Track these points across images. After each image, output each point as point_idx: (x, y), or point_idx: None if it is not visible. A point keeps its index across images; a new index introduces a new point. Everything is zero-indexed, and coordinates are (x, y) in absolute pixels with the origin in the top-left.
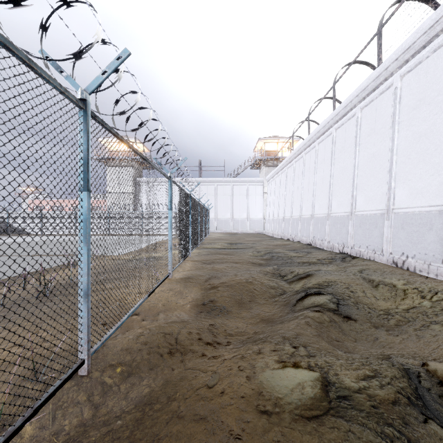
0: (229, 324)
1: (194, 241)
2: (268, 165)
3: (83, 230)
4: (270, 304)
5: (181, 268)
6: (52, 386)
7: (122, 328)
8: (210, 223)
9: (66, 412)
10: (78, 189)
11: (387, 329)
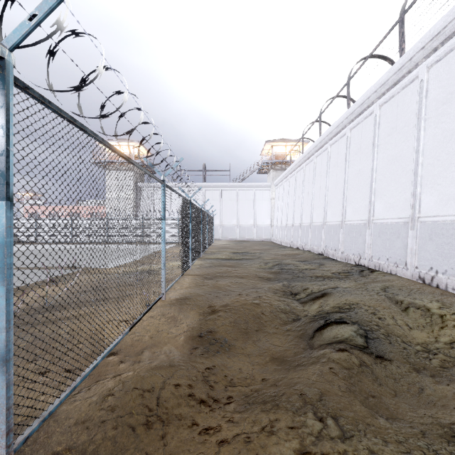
0: (231, 367)
1: (195, 252)
2: (276, 169)
3: None
4: (281, 335)
5: (179, 285)
6: None
7: (90, 376)
8: (214, 230)
9: None
10: None
11: (431, 373)
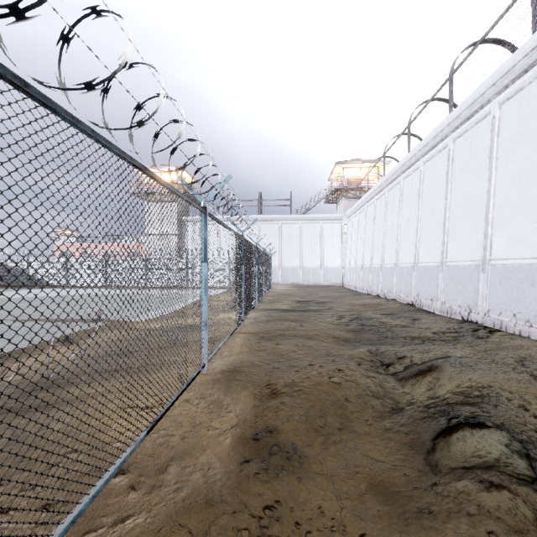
0: (305, 502)
1: (249, 302)
2: (349, 197)
3: None
4: (378, 437)
5: (227, 349)
6: None
7: (78, 519)
8: (272, 273)
9: None
10: None
11: None
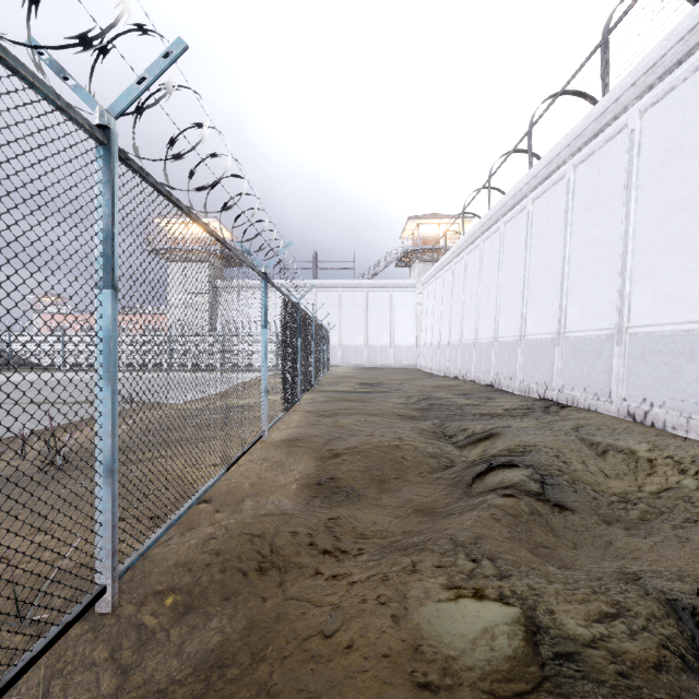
0: (361, 518)
1: (305, 381)
2: (424, 260)
3: (104, 358)
4: (429, 484)
5: (284, 424)
6: (42, 638)
7: (180, 525)
8: (331, 352)
9: (69, 683)
10: (95, 285)
11: (626, 525)
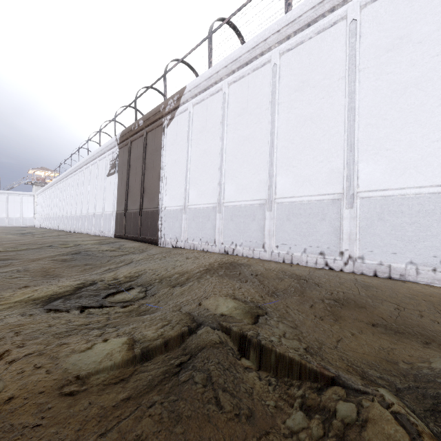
0: None
1: None
2: (38, 185)
3: None
4: None
5: None
6: None
7: None
8: None
9: None
10: None
11: None
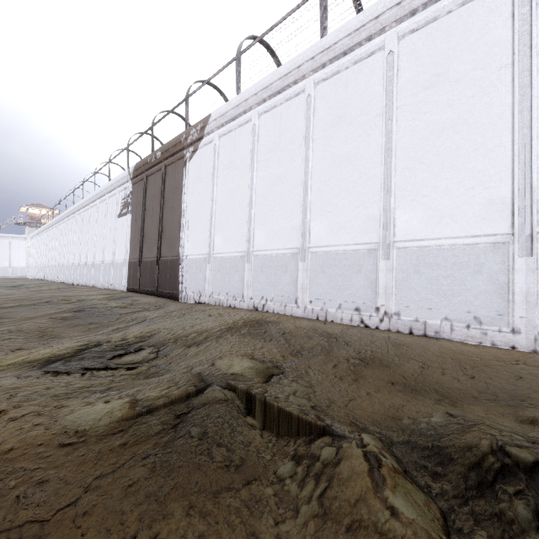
0: None
1: None
2: (32, 226)
3: None
4: None
5: None
6: None
7: None
8: None
9: None
10: None
11: None
